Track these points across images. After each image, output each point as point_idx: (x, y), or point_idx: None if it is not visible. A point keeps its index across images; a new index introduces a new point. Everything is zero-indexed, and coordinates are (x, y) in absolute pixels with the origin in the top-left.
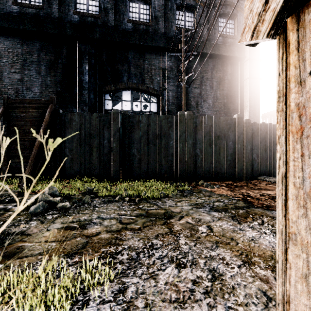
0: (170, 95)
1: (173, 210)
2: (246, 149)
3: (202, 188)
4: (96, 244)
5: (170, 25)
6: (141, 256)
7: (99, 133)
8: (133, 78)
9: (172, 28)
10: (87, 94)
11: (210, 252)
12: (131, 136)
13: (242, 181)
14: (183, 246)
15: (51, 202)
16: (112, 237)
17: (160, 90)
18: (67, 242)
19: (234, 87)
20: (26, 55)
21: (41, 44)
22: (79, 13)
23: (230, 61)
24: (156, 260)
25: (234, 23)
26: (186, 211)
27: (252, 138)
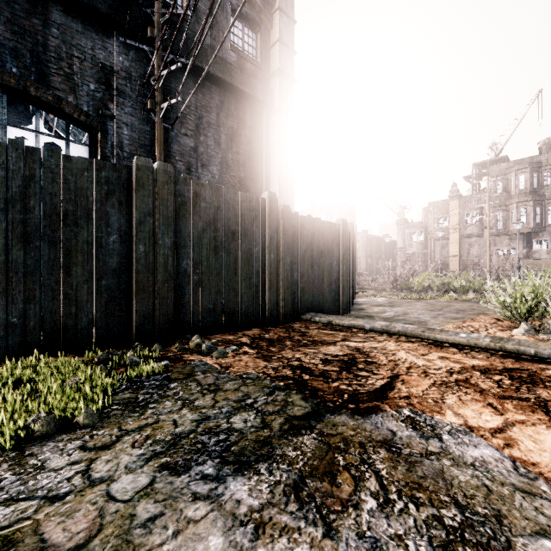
0: (126, 137)
1: (50, 538)
2: (284, 263)
3: (197, 359)
4: None
5: None
6: None
7: None
8: (6, 60)
9: None
10: None
11: None
12: None
13: (278, 325)
14: None
15: None
16: None
17: (97, 116)
18: None
19: (256, 154)
20: None
21: None
22: None
23: (249, 104)
24: None
25: (256, 39)
26: (122, 518)
27: (293, 243)
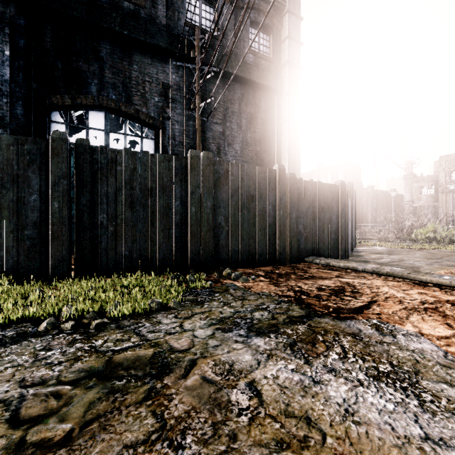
0: (177, 130)
1: (173, 345)
2: (291, 217)
3: (229, 282)
4: None
5: (176, 17)
6: None
7: (17, 178)
8: (110, 91)
9: (180, 22)
10: (8, 104)
11: None
12: (96, 188)
13: (285, 265)
14: None
15: None
16: None
17: (159, 119)
18: None
19: (269, 131)
20: None
21: None
22: None
23: (264, 92)
24: None
25: (269, 40)
26: (203, 343)
27: (298, 202)
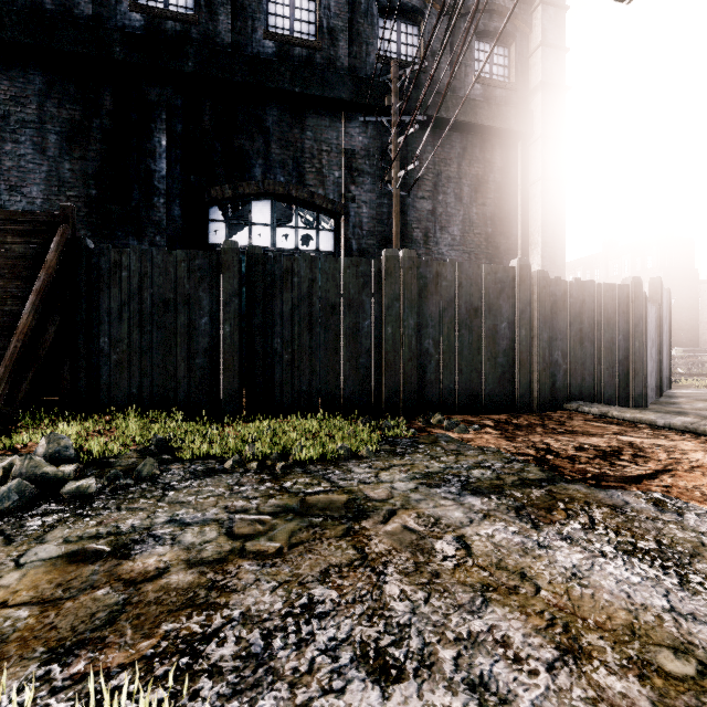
0: (365, 215)
1: (369, 494)
2: (539, 339)
3: (439, 432)
4: (150, 609)
5: (364, 52)
6: (277, 646)
7: (189, 299)
8: (277, 172)
9: (370, 59)
10: (165, 205)
11: (468, 621)
12: (269, 307)
13: (530, 413)
14: (396, 603)
15: (48, 480)
16: (201, 582)
17: (340, 202)
18: (65, 606)
19: (509, 200)
20: (9, 104)
21: (48, 81)
22: (144, 10)
23: (499, 140)
24: (318, 658)
25: (509, 55)
26: (403, 496)
27: (552, 315)
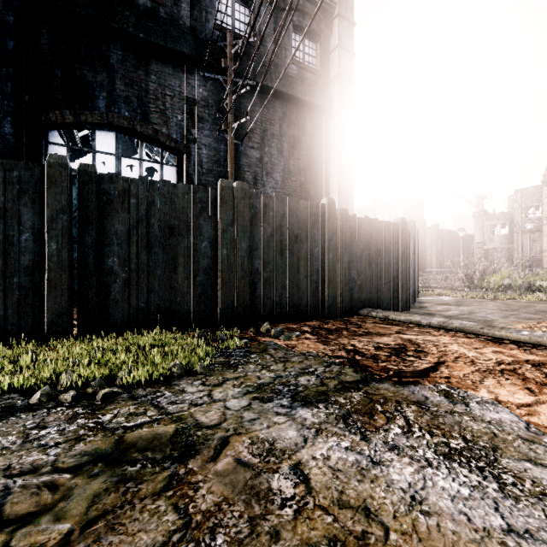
0: (205, 155)
1: (200, 419)
2: (342, 262)
3: (268, 340)
4: None
5: (204, 18)
6: None
7: (4, 213)
8: (122, 107)
9: (209, 25)
10: None
11: None
12: (104, 226)
13: (336, 318)
14: None
15: None
16: None
17: (183, 142)
18: None
19: (316, 158)
20: None
21: None
22: None
23: (309, 111)
24: None
25: (316, 49)
26: (236, 417)
27: (350, 243)
